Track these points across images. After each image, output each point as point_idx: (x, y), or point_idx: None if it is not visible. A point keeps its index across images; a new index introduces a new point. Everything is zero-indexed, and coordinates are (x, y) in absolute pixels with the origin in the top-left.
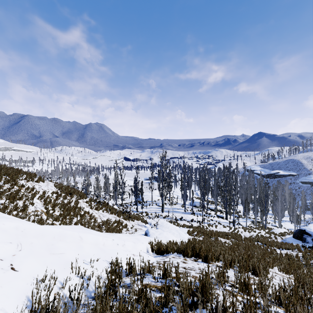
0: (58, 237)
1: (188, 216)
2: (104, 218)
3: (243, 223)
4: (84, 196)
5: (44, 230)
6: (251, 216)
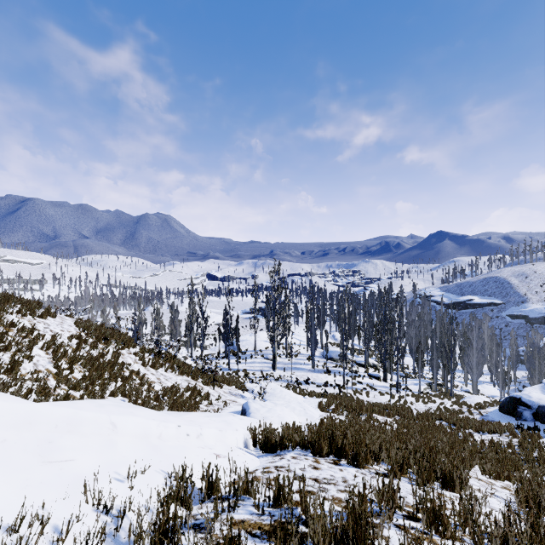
0: (65, 425)
1: (319, 377)
2: (167, 382)
3: (414, 387)
4: (131, 343)
5: (35, 412)
6: (426, 375)
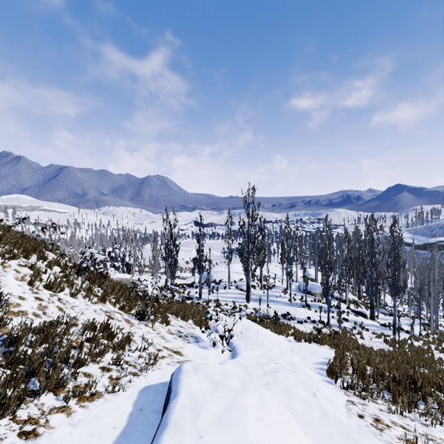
0: None
1: (298, 311)
2: (57, 315)
3: (408, 327)
4: (37, 253)
5: None
6: (408, 313)
